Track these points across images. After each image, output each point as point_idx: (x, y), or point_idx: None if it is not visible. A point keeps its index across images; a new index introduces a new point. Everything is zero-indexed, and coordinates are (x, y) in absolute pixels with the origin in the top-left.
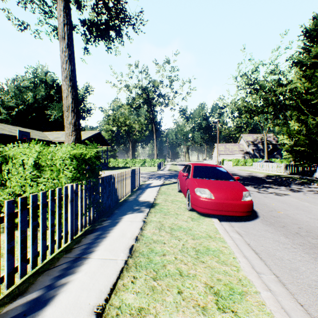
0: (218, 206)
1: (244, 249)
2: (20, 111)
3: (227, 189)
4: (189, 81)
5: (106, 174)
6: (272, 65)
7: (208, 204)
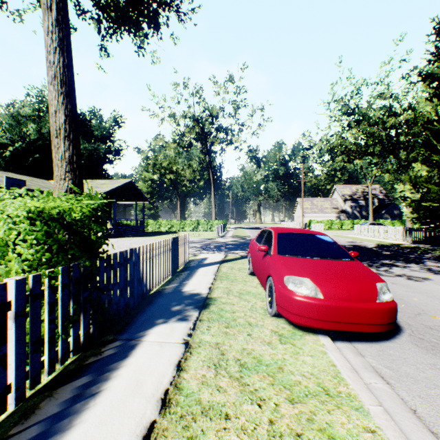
0: (333, 314)
1: (411, 429)
2: (16, 150)
3: (346, 278)
4: (261, 109)
5: (139, 243)
6: (381, 85)
7: (313, 309)
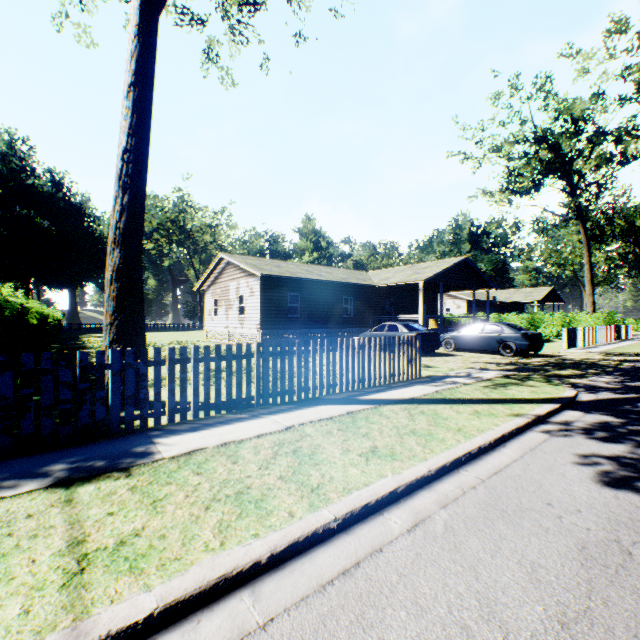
0: None
1: None
2: None
3: None
4: None
5: None
6: None
7: None
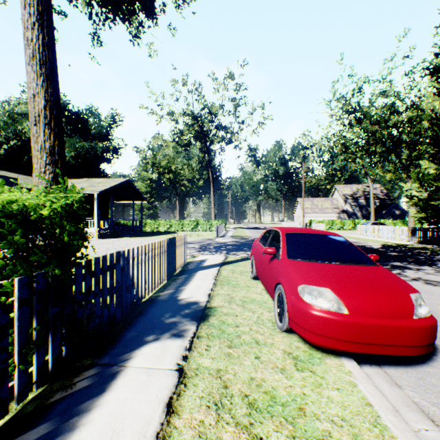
0: (361, 334)
1: None
2: (11, 148)
3: (373, 287)
4: (261, 107)
5: (136, 244)
6: (383, 83)
7: (336, 327)
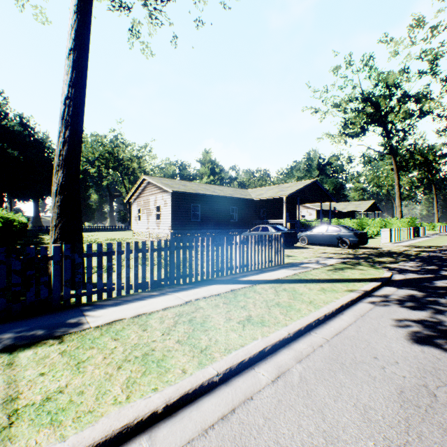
0: None
1: None
2: None
3: None
4: None
5: None
6: None
7: None
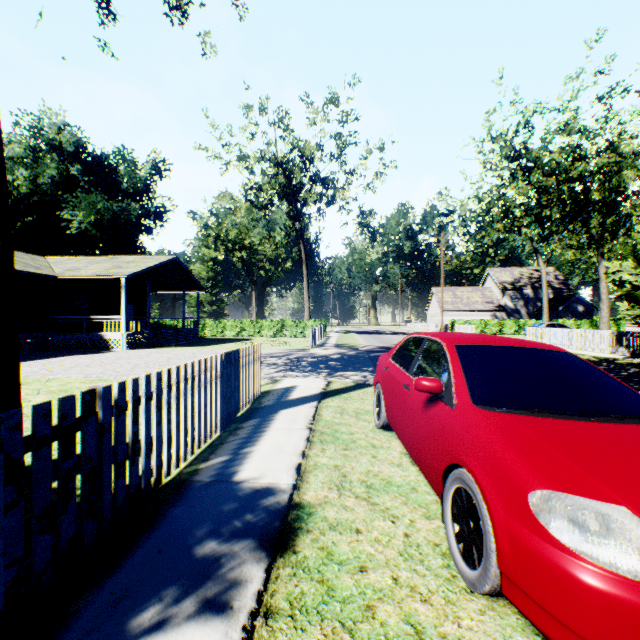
0: None
1: None
2: None
3: None
4: (380, 148)
5: (184, 357)
6: (562, 114)
7: None
